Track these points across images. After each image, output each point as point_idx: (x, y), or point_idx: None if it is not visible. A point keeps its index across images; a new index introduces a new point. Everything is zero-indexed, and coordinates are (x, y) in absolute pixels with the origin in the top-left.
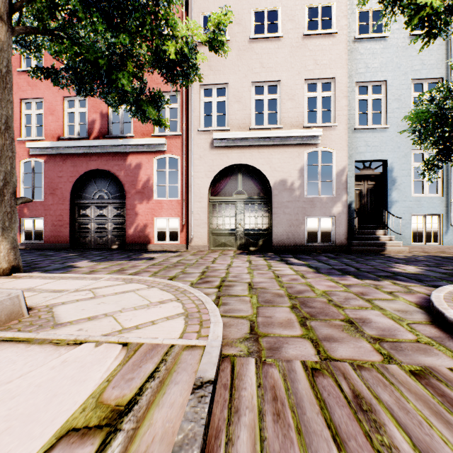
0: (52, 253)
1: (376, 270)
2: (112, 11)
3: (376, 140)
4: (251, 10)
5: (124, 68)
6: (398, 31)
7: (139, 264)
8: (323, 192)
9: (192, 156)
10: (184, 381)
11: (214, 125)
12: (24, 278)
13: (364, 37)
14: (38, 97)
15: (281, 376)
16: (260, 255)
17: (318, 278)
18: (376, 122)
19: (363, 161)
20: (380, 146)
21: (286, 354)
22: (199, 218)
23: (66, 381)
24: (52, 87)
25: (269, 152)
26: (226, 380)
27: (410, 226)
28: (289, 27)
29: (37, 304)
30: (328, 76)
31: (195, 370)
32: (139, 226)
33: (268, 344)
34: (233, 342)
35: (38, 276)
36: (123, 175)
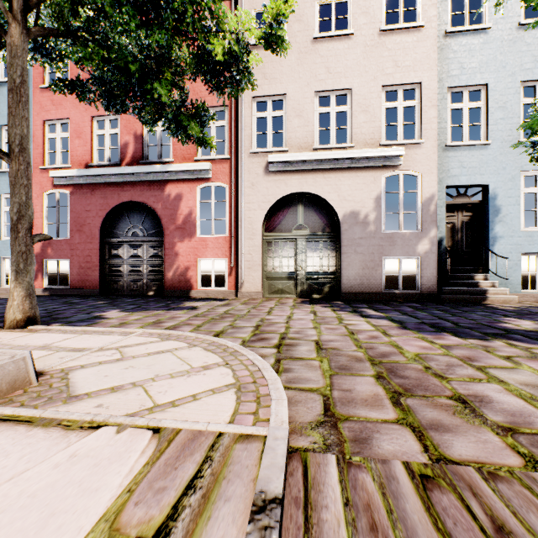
0: (78, 301)
1: (480, 326)
2: (146, 3)
3: (473, 160)
4: (315, 4)
5: (161, 75)
6: (502, 20)
7: (178, 315)
8: (404, 226)
9: (243, 184)
10: (238, 497)
11: (269, 146)
12: (40, 332)
13: (458, 31)
14: (63, 117)
15: (377, 488)
16: (326, 305)
17: (406, 336)
18: (472, 138)
19: (457, 187)
20: (479, 167)
21: (379, 449)
22: (251, 259)
23: (71, 489)
24: (79, 105)
25: (337, 177)
26: (297, 491)
27: (518, 269)
28: (363, 21)
29: (51, 367)
30: (412, 80)
31: (252, 477)
32: (179, 269)
33: (352, 432)
34: (302, 428)
35: (57, 329)
36: (161, 207)
